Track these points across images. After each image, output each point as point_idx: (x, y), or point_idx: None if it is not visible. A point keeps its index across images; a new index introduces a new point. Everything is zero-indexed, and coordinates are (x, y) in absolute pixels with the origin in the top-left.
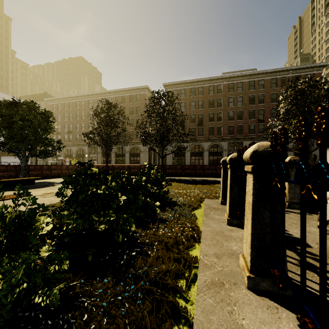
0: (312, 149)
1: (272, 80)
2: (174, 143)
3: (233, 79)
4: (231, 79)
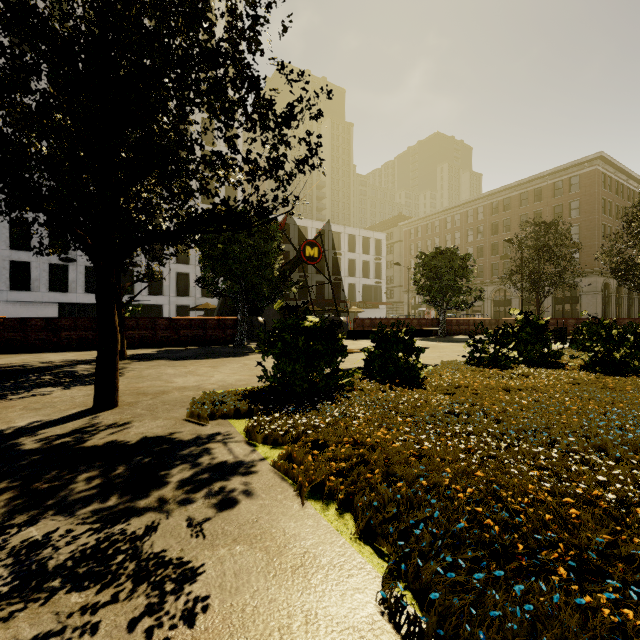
0: None
1: None
2: None
3: None
4: None
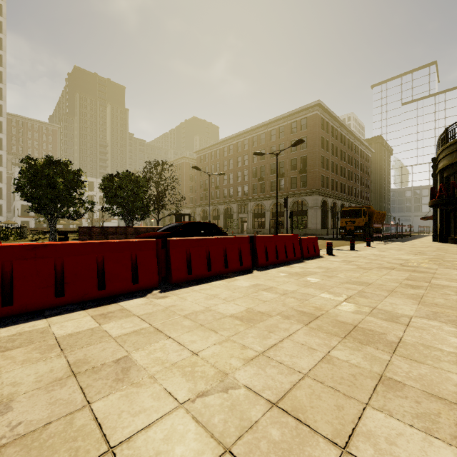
0: (307, 209)
1: (272, 132)
2: (201, 207)
3: (240, 137)
4: (238, 138)
